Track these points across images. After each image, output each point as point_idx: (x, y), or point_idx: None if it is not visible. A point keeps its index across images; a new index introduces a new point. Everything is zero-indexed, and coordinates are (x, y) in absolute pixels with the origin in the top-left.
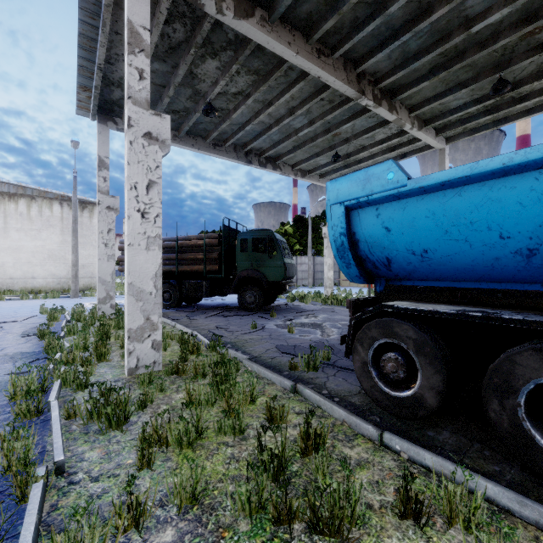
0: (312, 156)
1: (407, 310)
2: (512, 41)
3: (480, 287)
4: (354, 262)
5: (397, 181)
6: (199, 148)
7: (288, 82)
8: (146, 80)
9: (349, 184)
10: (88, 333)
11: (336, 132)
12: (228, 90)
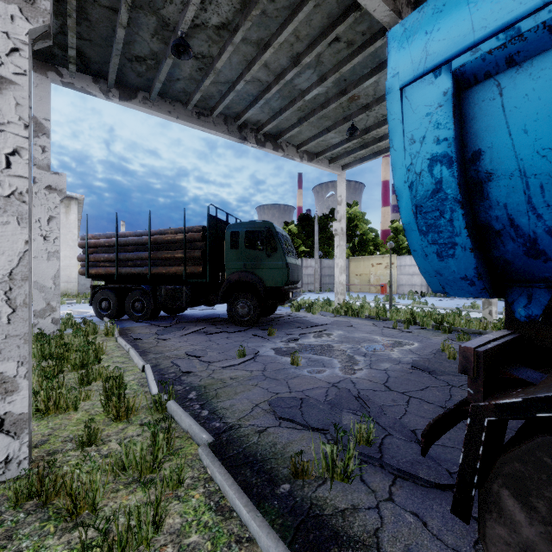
0: (322, 132)
1: None
2: None
3: None
4: (468, 239)
5: None
6: (178, 117)
7: (292, 7)
8: None
9: None
10: None
11: (353, 96)
12: (208, 20)
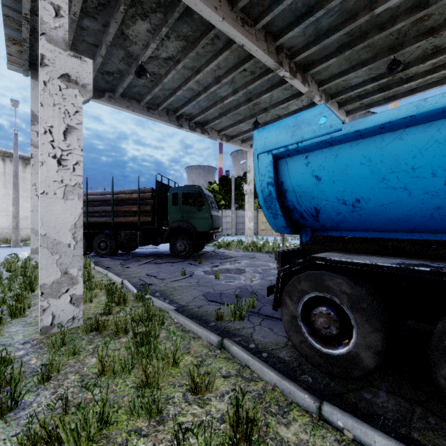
0: (236, 123)
1: (341, 263)
2: (406, 26)
3: (413, 237)
4: (281, 212)
5: (330, 125)
6: (134, 110)
7: (215, 51)
8: (63, 18)
9: (277, 132)
10: (12, 284)
11: (256, 102)
12: (159, 54)
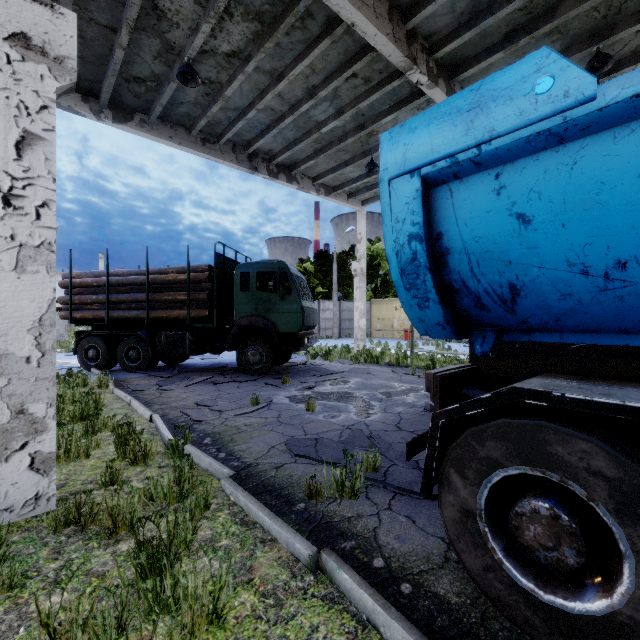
0: (340, 165)
1: (594, 408)
2: None
3: None
4: (436, 296)
5: (564, 92)
6: (181, 143)
7: (307, 41)
8: None
9: (432, 127)
10: None
11: (372, 131)
12: (217, 47)
